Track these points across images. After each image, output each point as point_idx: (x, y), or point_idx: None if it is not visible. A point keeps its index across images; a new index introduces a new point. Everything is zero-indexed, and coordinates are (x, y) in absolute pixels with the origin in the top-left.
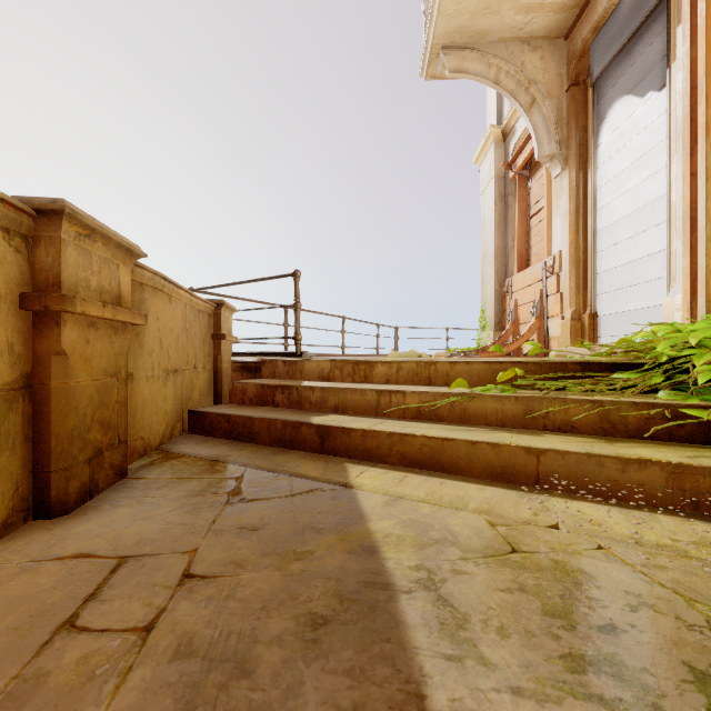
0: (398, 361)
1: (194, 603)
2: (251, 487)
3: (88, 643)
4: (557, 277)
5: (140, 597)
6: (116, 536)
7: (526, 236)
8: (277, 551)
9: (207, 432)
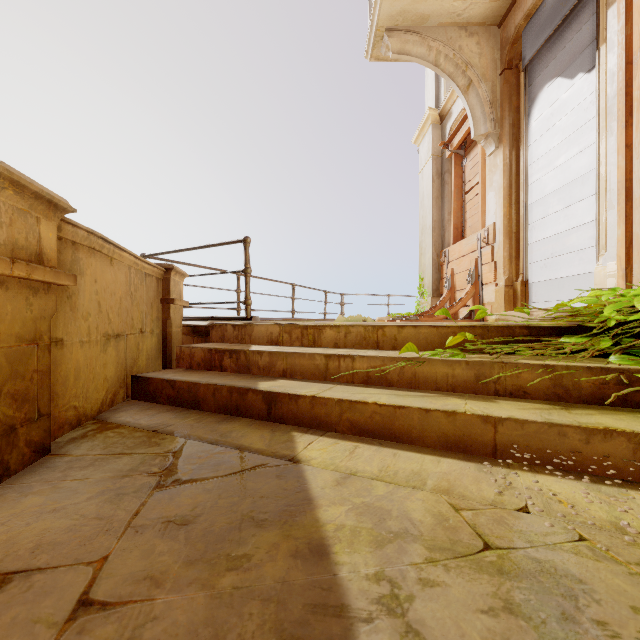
0: (346, 325)
1: None
2: (188, 463)
3: None
4: (491, 247)
5: None
6: (10, 538)
7: (461, 210)
8: (206, 557)
9: (151, 398)
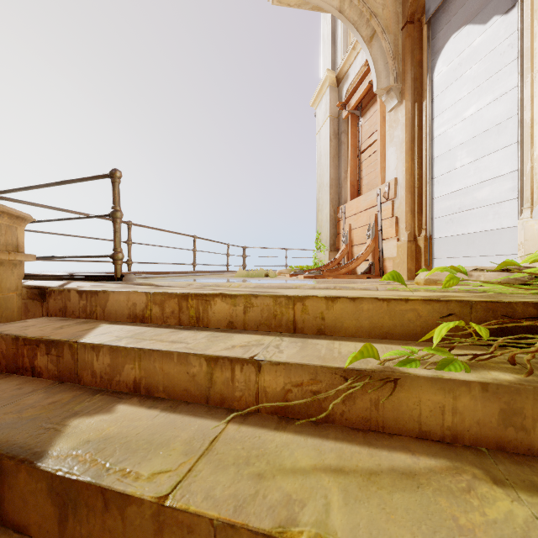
0: (246, 295)
1: None
2: None
3: None
4: (392, 202)
5: None
6: None
7: (357, 168)
8: None
9: None
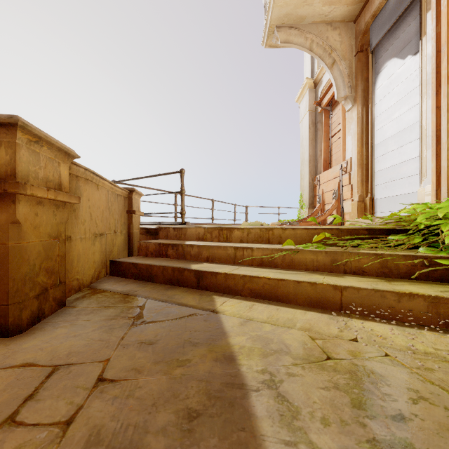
0: (248, 228)
1: (104, 401)
2: (150, 312)
3: (22, 435)
4: (349, 174)
5: (65, 396)
6: (53, 349)
7: (328, 148)
8: (165, 360)
9: (122, 275)
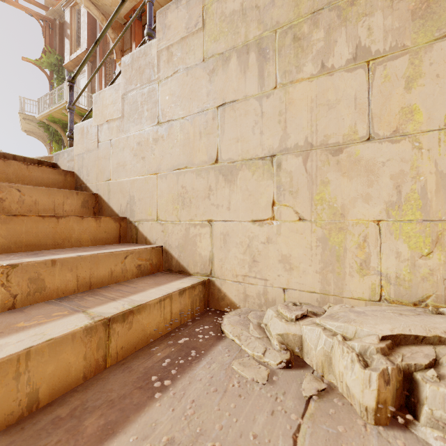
0: None
1: None
2: None
3: None
4: None
5: None
6: None
7: None
8: None
9: None
